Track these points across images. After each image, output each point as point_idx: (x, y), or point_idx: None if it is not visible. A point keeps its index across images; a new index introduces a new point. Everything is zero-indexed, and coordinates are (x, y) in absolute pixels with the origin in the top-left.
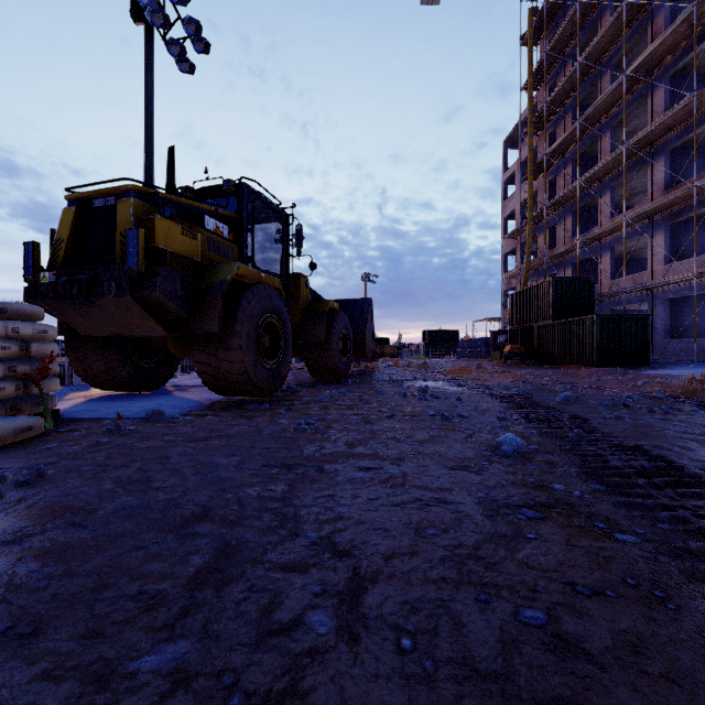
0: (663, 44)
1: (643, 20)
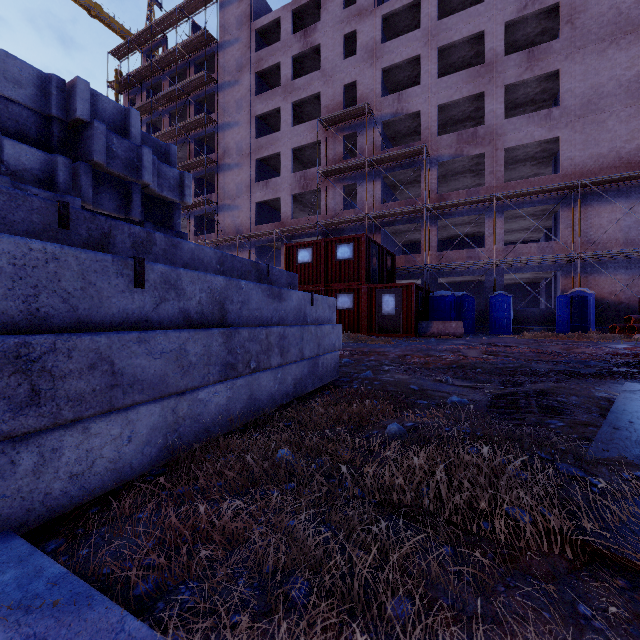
0: (194, 163)
1: (186, 139)
